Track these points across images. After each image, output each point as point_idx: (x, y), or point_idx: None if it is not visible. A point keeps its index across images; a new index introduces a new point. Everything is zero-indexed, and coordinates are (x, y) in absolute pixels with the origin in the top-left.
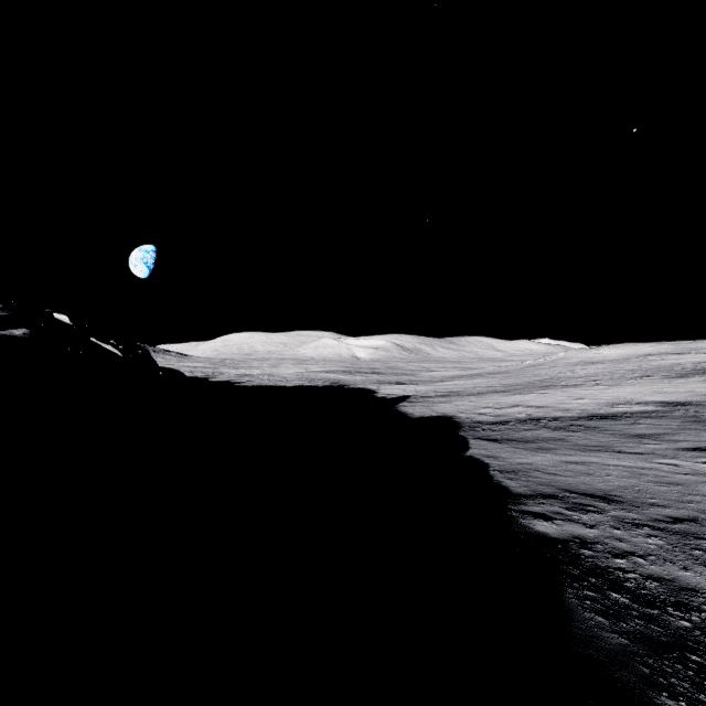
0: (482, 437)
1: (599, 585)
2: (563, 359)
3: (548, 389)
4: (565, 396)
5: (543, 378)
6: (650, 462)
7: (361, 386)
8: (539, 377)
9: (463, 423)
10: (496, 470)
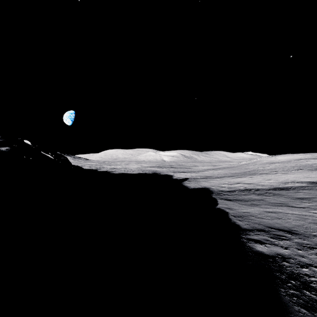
0: (223, 198)
1: (297, 285)
2: (259, 161)
3: (253, 175)
4: (261, 178)
5: (250, 170)
6: (308, 212)
7: (166, 173)
8: (248, 170)
9: (214, 191)
10: (232, 215)
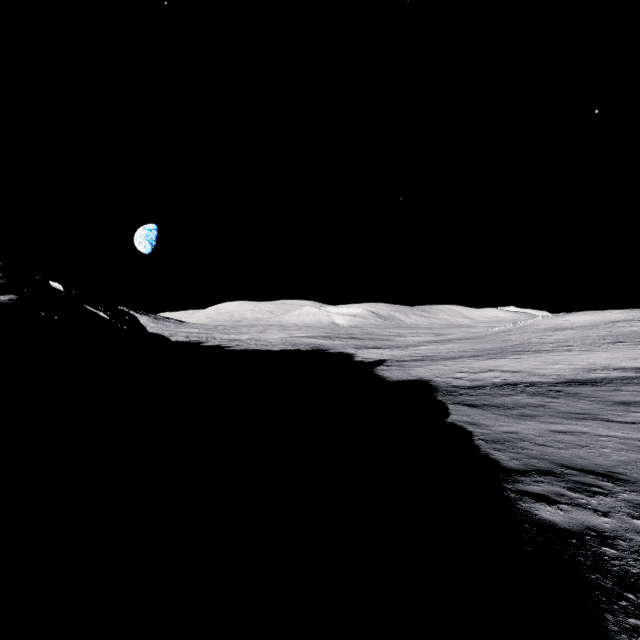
0: (461, 402)
1: None
2: (531, 325)
3: (521, 355)
4: (539, 361)
5: (514, 344)
6: None
7: (340, 350)
8: (510, 343)
9: (440, 387)
10: (481, 439)
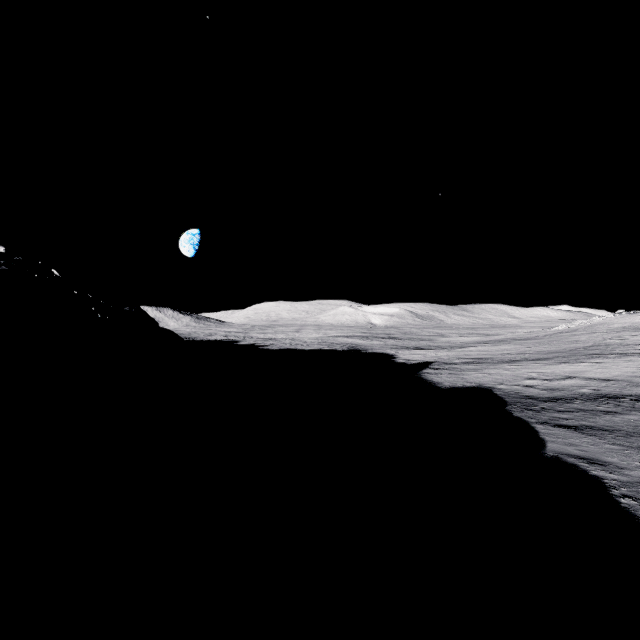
0: (550, 421)
1: None
2: (601, 324)
3: (602, 358)
4: (633, 367)
5: (586, 345)
6: None
7: (378, 351)
8: (581, 344)
9: (510, 397)
10: (628, 496)
